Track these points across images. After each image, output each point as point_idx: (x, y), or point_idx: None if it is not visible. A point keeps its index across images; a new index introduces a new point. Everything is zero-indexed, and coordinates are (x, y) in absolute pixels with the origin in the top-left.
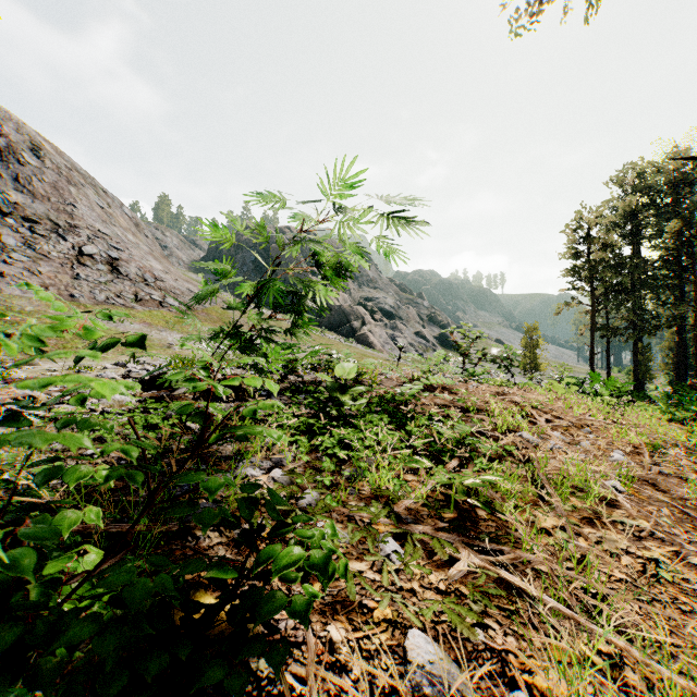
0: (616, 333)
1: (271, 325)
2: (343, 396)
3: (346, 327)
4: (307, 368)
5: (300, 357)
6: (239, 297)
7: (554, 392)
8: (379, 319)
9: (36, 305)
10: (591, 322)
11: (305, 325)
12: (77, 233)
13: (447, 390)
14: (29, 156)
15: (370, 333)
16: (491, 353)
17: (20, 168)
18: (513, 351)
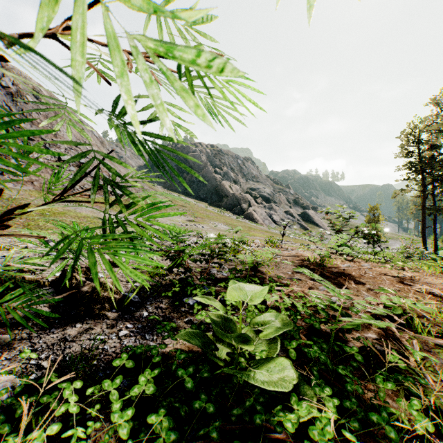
0: (442, 212)
1: (186, 207)
2: (242, 344)
3: (238, 208)
4: (196, 260)
5: (204, 231)
6: (167, 189)
7: (440, 271)
8: (260, 202)
9: (21, 194)
10: (423, 204)
11: (145, 215)
12: (58, 146)
13: (350, 278)
14: (31, 97)
15: (254, 212)
16: (363, 230)
17: (24, 105)
18: (381, 228)
